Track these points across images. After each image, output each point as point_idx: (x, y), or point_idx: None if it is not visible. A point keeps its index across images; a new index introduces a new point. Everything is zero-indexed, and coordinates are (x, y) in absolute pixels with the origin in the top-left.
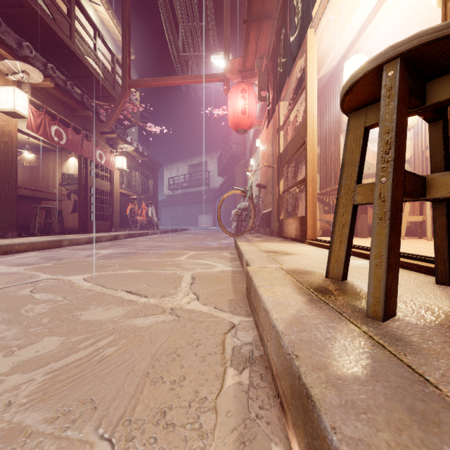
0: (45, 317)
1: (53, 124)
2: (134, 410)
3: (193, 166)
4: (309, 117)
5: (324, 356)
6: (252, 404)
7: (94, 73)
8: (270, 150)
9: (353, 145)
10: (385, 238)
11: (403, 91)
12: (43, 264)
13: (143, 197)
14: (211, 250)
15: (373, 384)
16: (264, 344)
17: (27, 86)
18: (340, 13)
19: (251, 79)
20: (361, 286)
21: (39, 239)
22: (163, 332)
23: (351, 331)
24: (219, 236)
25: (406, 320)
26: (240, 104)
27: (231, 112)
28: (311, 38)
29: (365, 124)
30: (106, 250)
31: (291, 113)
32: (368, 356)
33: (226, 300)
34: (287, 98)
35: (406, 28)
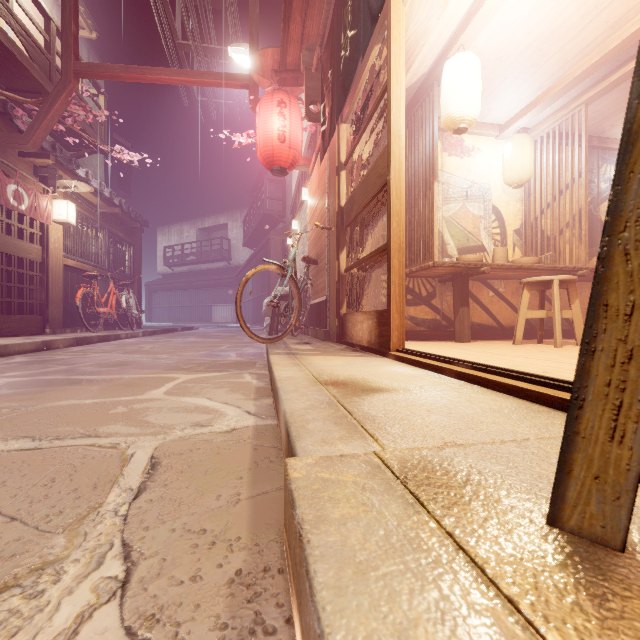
0: None
1: None
2: None
3: (205, 231)
4: (394, 139)
5: None
6: None
7: (4, 41)
8: (324, 202)
9: None
10: None
11: None
12: None
13: (112, 275)
14: (223, 370)
15: None
16: None
17: None
18: None
19: (294, 90)
20: None
21: None
22: None
23: None
24: (242, 340)
25: None
26: (277, 125)
27: (262, 137)
28: (397, 4)
29: None
30: None
31: (360, 140)
32: None
33: (221, 584)
34: (353, 117)
35: (531, 22)
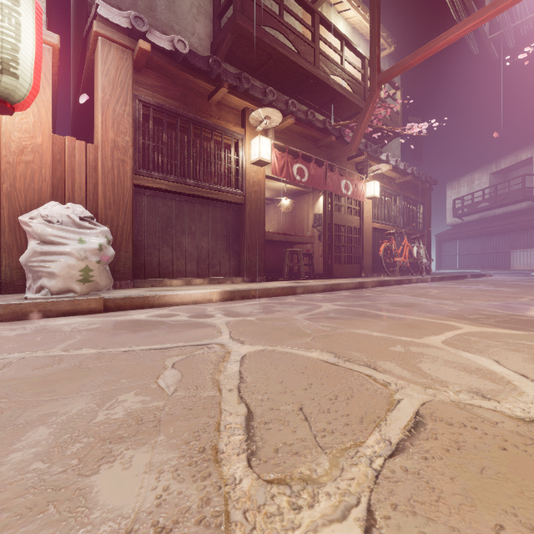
0: (92, 434)
1: (295, 163)
2: None
3: (500, 174)
4: None
5: None
6: None
7: (340, 91)
8: None
9: None
10: None
11: None
12: (249, 316)
13: (405, 231)
14: (522, 328)
15: None
16: None
17: (271, 131)
18: None
19: None
20: None
21: (275, 285)
22: None
23: None
24: None
25: None
26: None
27: None
28: None
29: None
30: (331, 304)
31: None
32: None
33: None
34: None
35: None
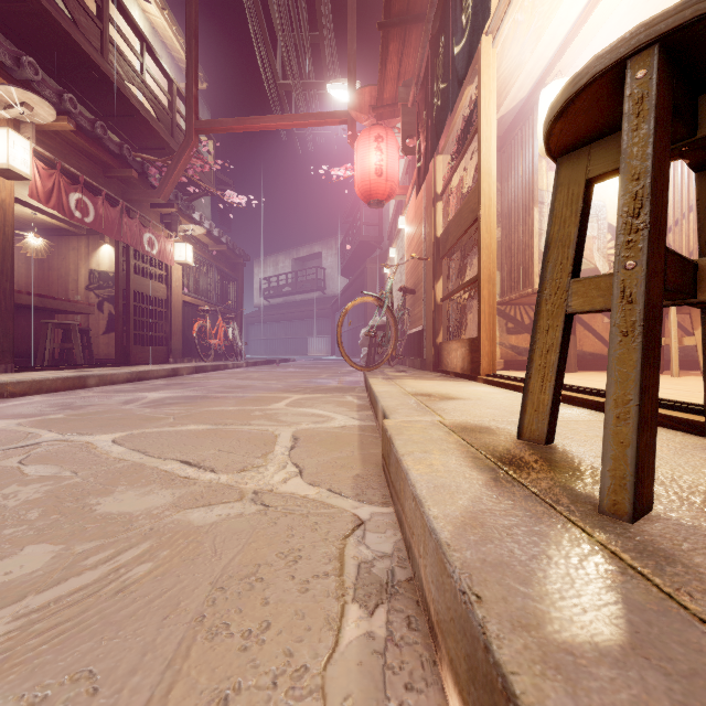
0: (35, 508)
1: (73, 191)
2: (168, 696)
3: (300, 261)
4: (483, 177)
5: (532, 598)
6: (391, 680)
7: (141, 110)
8: (421, 232)
9: (565, 212)
10: (635, 370)
11: (663, 104)
12: (50, 415)
13: (219, 309)
14: (327, 393)
15: (639, 664)
16: (413, 559)
17: (29, 127)
18: (534, 10)
19: (391, 121)
20: (579, 454)
21: (48, 375)
22: (237, 536)
23: (577, 542)
24: (339, 370)
25: (672, 518)
26: (374, 160)
27: (359, 173)
28: (487, 50)
29: (586, 175)
30: (157, 393)
31: (455, 173)
32: (618, 598)
33: (349, 476)
34: (449, 149)
35: None
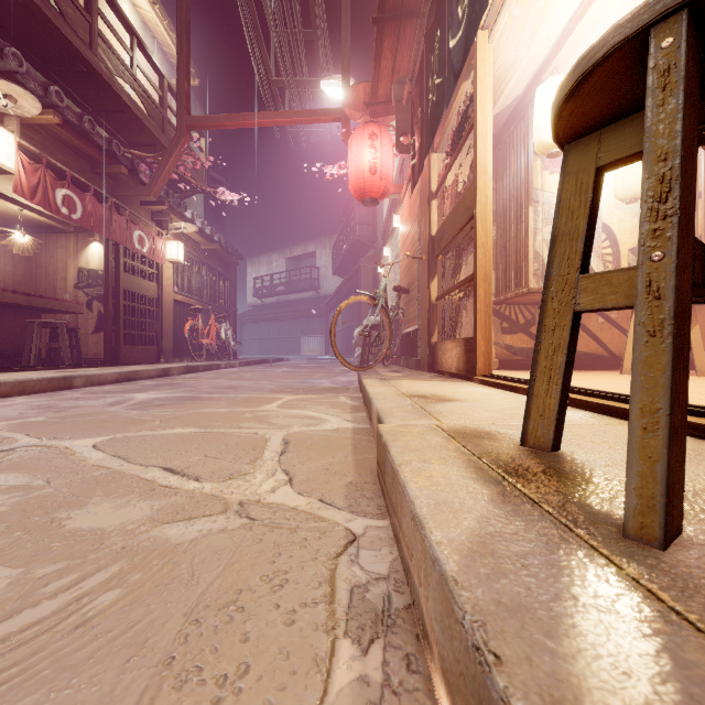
0: None
1: (60, 186)
2: None
3: (294, 260)
4: (479, 174)
5: (562, 657)
6: None
7: (130, 105)
8: (415, 231)
9: (573, 203)
10: (664, 374)
11: (692, 77)
12: (30, 417)
13: (211, 308)
14: (321, 393)
15: None
16: (411, 585)
17: (13, 120)
18: (531, 5)
19: (385, 119)
20: (589, 463)
21: (32, 375)
22: (218, 555)
23: (605, 576)
24: (333, 370)
25: None
26: (368, 157)
27: (353, 171)
28: (483, 45)
29: (597, 163)
30: (145, 394)
31: (450, 171)
32: (667, 657)
33: (342, 485)
34: (444, 146)
35: None
